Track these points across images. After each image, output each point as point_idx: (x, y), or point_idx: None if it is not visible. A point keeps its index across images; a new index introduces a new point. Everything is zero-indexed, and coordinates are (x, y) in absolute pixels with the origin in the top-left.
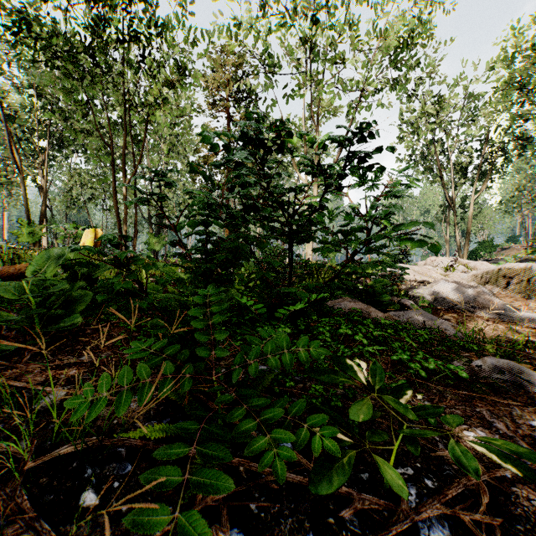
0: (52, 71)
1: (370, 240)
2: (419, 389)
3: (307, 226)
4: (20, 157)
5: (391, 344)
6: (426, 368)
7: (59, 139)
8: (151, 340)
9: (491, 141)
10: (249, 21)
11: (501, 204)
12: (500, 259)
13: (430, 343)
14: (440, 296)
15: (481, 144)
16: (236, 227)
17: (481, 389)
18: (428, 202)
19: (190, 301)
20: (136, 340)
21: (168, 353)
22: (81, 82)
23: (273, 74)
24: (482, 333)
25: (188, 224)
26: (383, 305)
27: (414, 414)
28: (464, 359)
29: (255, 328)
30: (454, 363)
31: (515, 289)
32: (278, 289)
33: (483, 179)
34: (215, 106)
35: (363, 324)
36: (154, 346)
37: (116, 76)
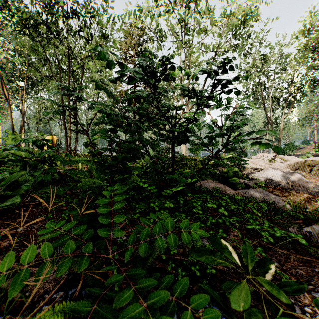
0: (27, 39)
1: (228, 142)
2: (268, 251)
3: (184, 133)
4: (8, 92)
5: (244, 215)
6: (271, 234)
7: (32, 81)
8: (62, 222)
9: (293, 83)
10: (147, 8)
11: (299, 121)
12: (298, 154)
13: (269, 213)
14: (269, 178)
15: (288, 85)
16: (132, 131)
17: (316, 252)
18: (255, 120)
19: (104, 185)
20: (62, 214)
21: (74, 233)
22: (41, 43)
23: (162, 41)
24: (302, 205)
25: (100, 131)
26: (233, 185)
27: (286, 296)
28: (294, 225)
29: (149, 203)
30: (289, 228)
31: (315, 173)
32: (165, 175)
33: (288, 106)
34: (126, 61)
35: (221, 198)
36: (63, 227)
37: (63, 39)
